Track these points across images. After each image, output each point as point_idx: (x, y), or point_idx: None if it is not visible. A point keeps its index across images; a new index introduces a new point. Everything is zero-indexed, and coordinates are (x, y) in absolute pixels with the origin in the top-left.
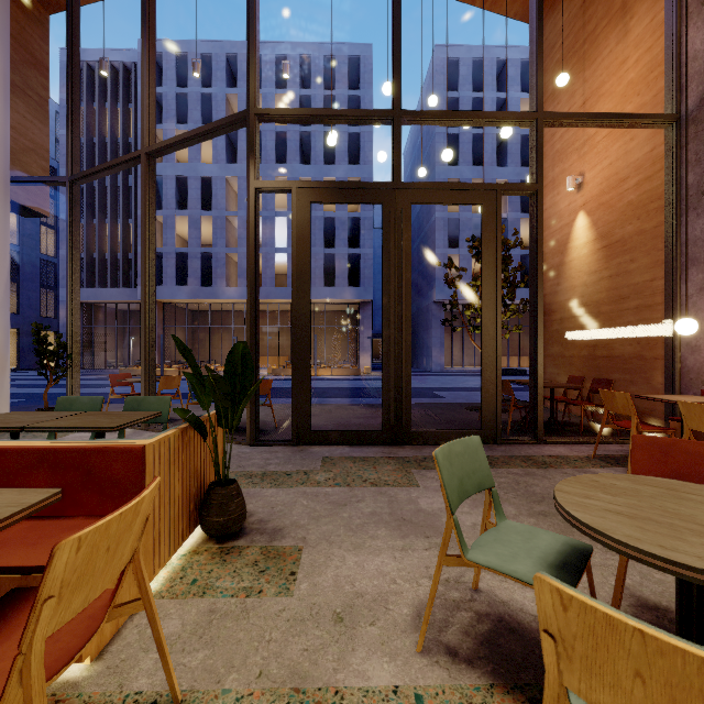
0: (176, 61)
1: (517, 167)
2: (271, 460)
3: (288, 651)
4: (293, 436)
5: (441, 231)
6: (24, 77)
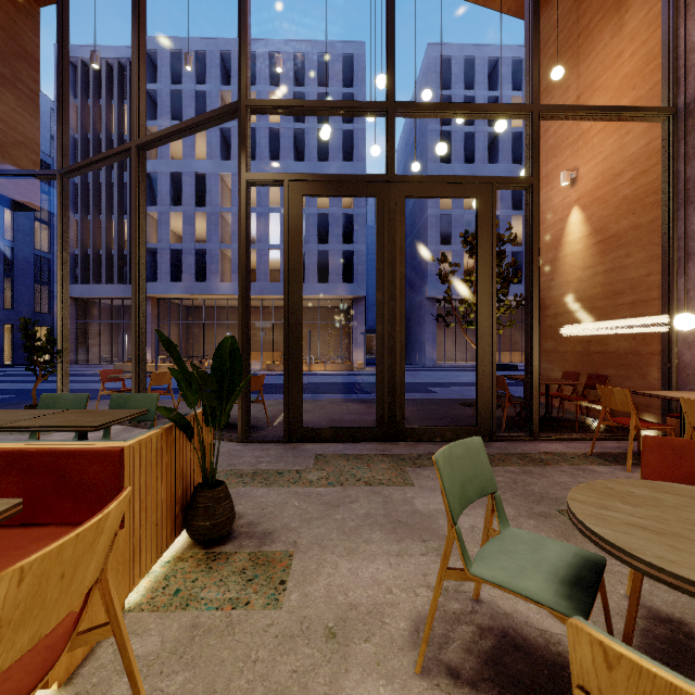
0: (170, 58)
1: (509, 165)
2: (262, 458)
3: (276, 673)
4: (285, 433)
5: (434, 228)
6: (14, 70)
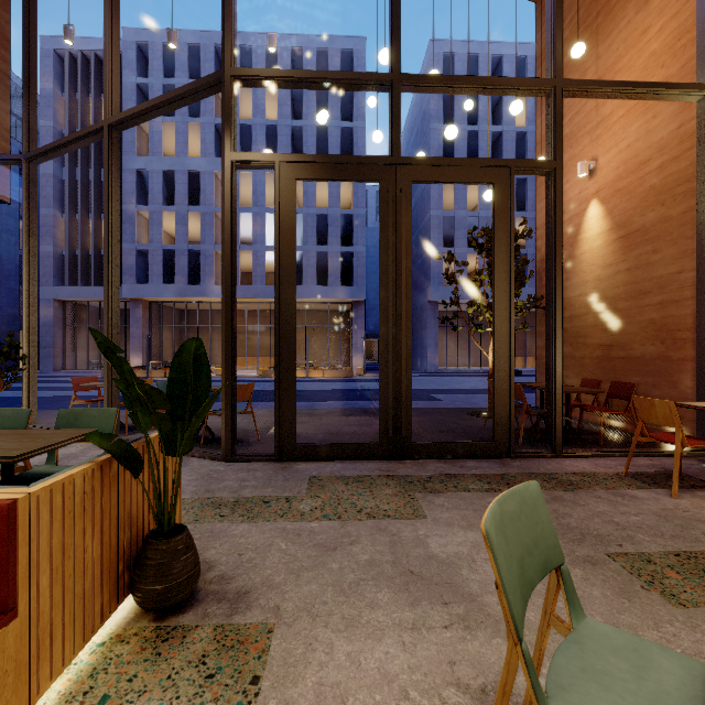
0: (163, 51)
1: None
2: (247, 481)
3: None
4: (275, 450)
5: (436, 229)
6: None
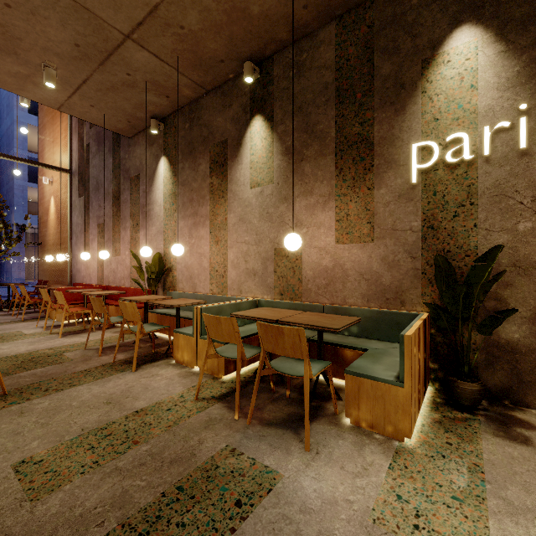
0: None
1: None
2: None
3: None
4: None
5: (21, 166)
6: None
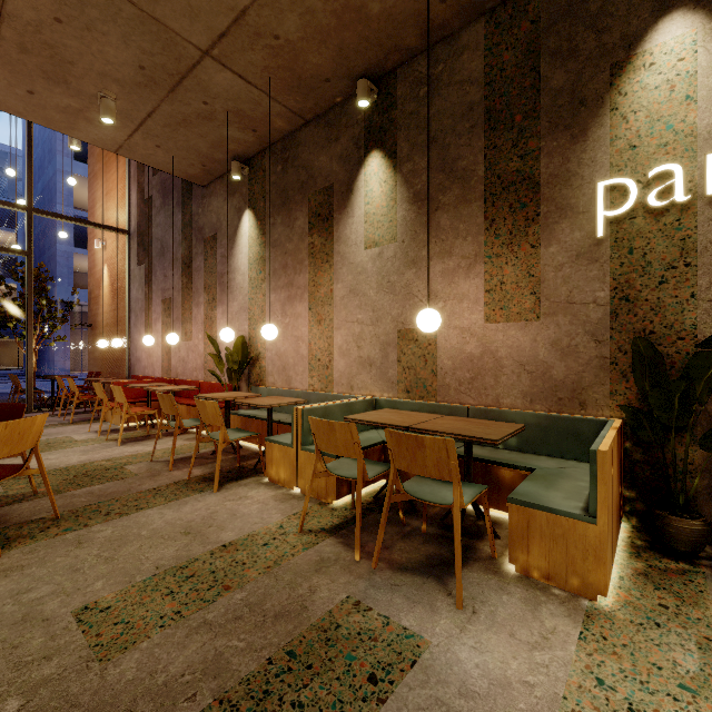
0: None
1: None
2: None
3: None
4: None
5: (65, 227)
6: None
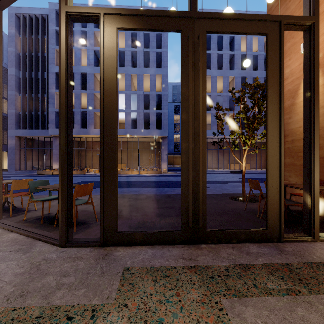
0: None
1: (239, 70)
2: (66, 277)
3: None
4: (100, 237)
5: None
6: None
